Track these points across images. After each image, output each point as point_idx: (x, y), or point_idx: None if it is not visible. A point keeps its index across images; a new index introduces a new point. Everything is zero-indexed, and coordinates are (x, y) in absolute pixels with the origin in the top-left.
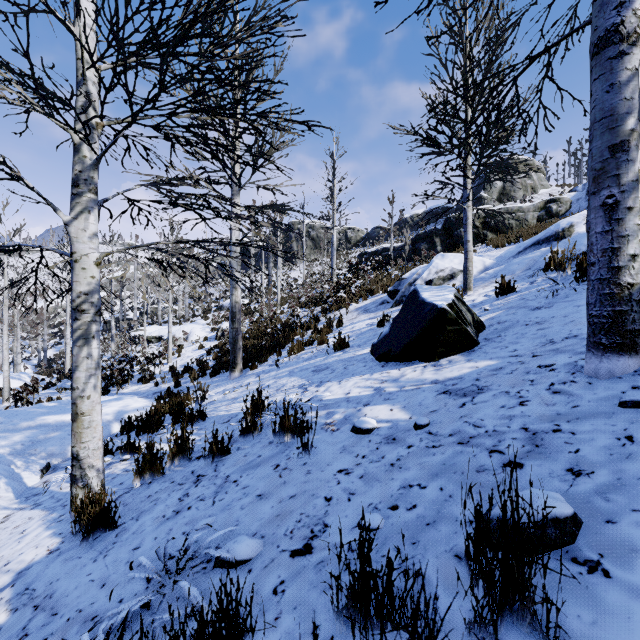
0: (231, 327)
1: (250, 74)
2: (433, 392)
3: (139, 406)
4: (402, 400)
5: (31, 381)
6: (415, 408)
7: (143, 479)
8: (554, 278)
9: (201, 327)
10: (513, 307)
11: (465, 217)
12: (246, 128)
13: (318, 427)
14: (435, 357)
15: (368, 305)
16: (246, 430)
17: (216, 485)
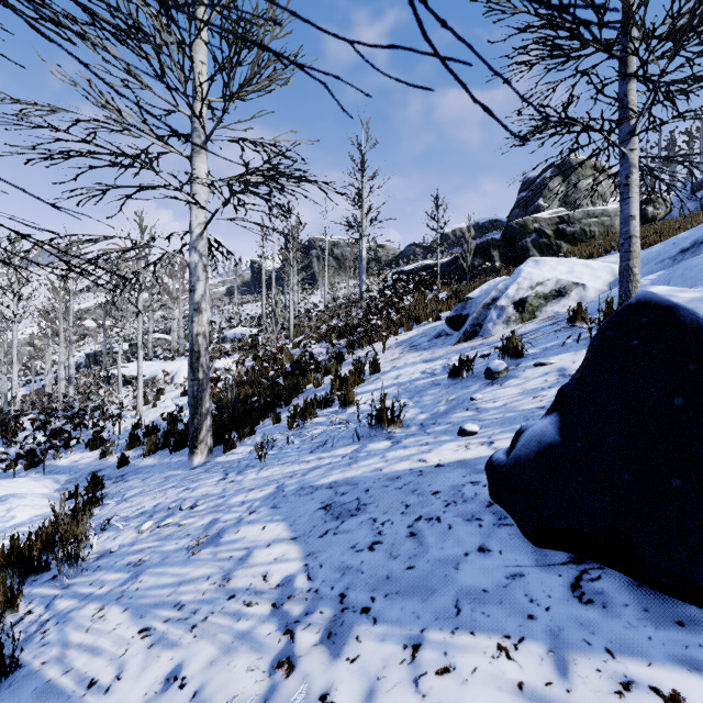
0: (190, 378)
1: None
2: None
3: (23, 519)
4: None
5: None
6: None
7: None
8: None
9: None
10: None
11: (625, 171)
12: None
13: None
14: None
15: (415, 338)
16: None
17: None
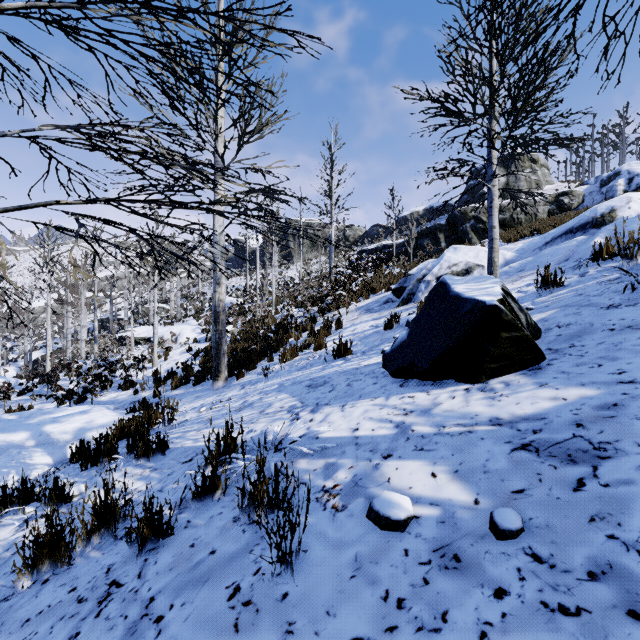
0: (214, 329)
1: (235, 34)
2: (501, 444)
3: (106, 421)
4: (448, 455)
5: (1, 387)
6: (479, 478)
7: (37, 573)
8: (615, 268)
9: (191, 328)
10: (570, 305)
11: (490, 198)
12: (206, 41)
13: (311, 495)
14: (481, 376)
15: (370, 304)
16: (203, 490)
17: (126, 623)
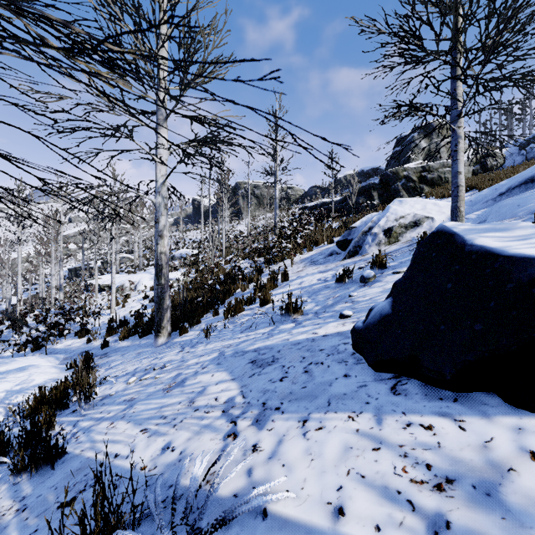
0: (156, 283)
1: None
2: None
3: (40, 381)
4: None
5: None
6: None
7: None
8: None
9: (150, 276)
10: None
11: (454, 141)
12: None
13: None
14: None
15: (314, 256)
16: None
17: None
